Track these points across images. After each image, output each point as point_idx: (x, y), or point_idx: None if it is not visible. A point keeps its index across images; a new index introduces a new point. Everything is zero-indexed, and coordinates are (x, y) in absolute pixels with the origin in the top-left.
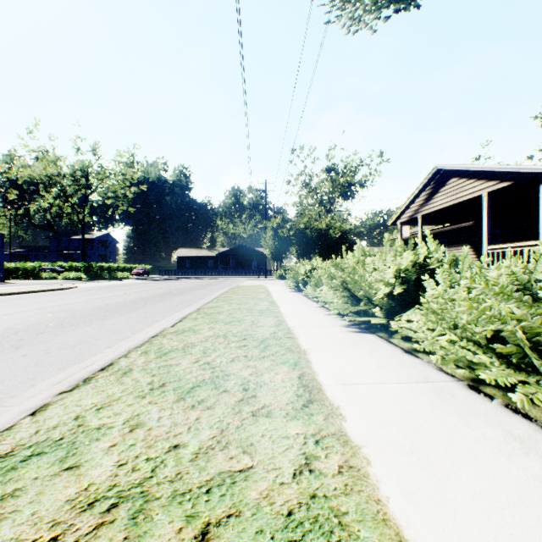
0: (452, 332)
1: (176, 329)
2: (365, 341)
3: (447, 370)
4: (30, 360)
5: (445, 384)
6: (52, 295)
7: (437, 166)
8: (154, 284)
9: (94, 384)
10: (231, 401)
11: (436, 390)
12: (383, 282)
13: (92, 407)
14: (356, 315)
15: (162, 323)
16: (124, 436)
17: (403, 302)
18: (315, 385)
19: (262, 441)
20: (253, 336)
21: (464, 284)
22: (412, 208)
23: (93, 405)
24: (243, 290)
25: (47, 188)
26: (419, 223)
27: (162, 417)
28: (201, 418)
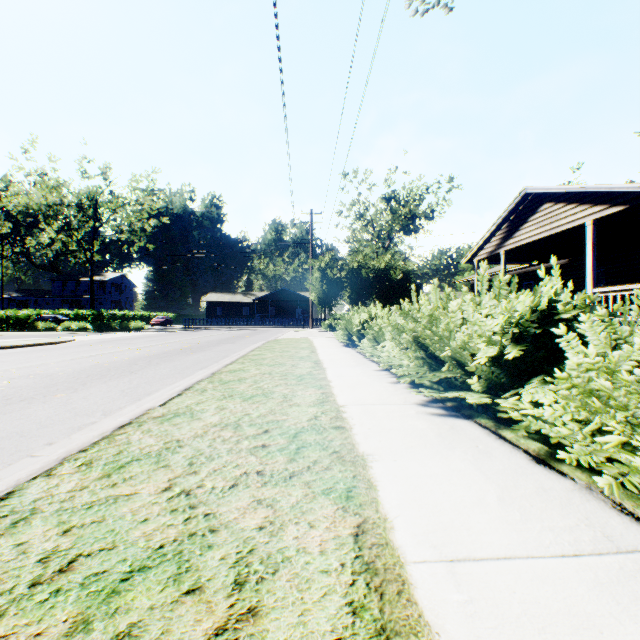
0: (636, 435)
1: (166, 409)
2: (461, 436)
3: (638, 513)
4: None
5: None
6: (33, 352)
7: (526, 188)
8: (172, 337)
9: None
10: (195, 638)
11: None
12: (479, 338)
13: None
14: (435, 385)
15: (155, 397)
16: None
17: (515, 370)
18: (390, 567)
19: None
20: (281, 425)
21: None
22: (492, 242)
23: None
24: (281, 344)
25: (47, 220)
26: (502, 261)
27: None
28: None
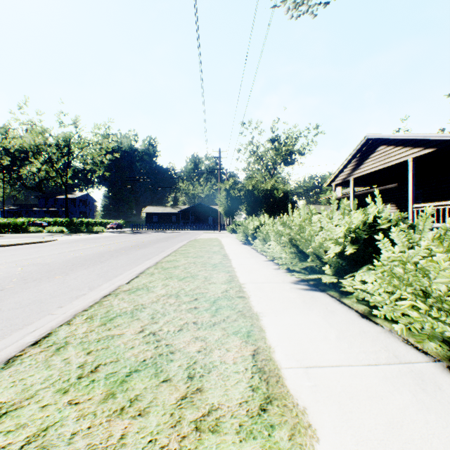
0: (418, 299)
1: (131, 286)
2: (317, 302)
3: (416, 344)
4: None
5: (422, 367)
6: (31, 248)
7: (367, 135)
8: (124, 237)
9: (15, 369)
10: (171, 400)
11: (416, 378)
12: (331, 240)
13: None
14: (303, 270)
15: (120, 278)
16: None
17: (353, 261)
18: (272, 370)
19: None
20: (205, 295)
21: (425, 246)
22: (345, 172)
23: None
24: (199, 243)
25: (35, 155)
26: (351, 185)
27: (75, 435)
28: (126, 436)
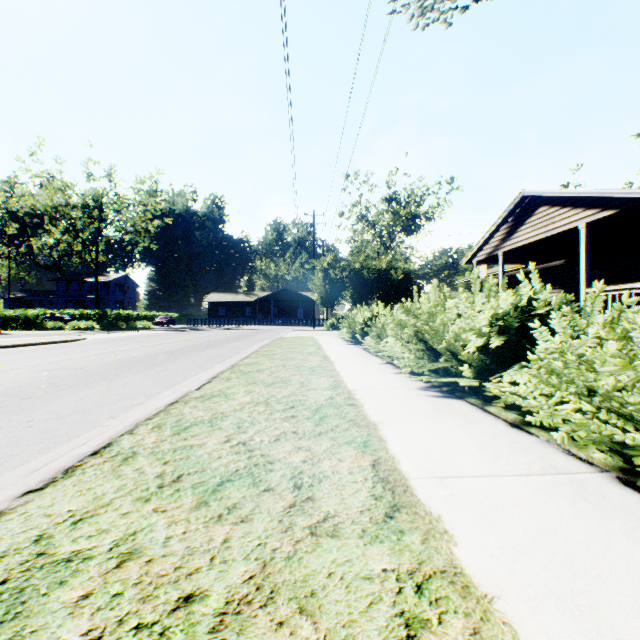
0: (583, 400)
1: (203, 392)
2: (453, 410)
3: (579, 454)
4: (2, 437)
5: (584, 478)
6: (54, 349)
7: (523, 192)
8: (180, 336)
9: (78, 478)
10: (277, 508)
11: (576, 488)
12: (471, 332)
13: (67, 519)
14: (433, 374)
15: (185, 385)
16: (105, 576)
17: (500, 358)
18: (398, 479)
19: (329, 587)
20: (304, 403)
21: (593, 333)
22: (491, 244)
23: (69, 514)
24: (288, 342)
25: (53, 221)
26: (500, 262)
27: (170, 538)
28: (231, 540)
